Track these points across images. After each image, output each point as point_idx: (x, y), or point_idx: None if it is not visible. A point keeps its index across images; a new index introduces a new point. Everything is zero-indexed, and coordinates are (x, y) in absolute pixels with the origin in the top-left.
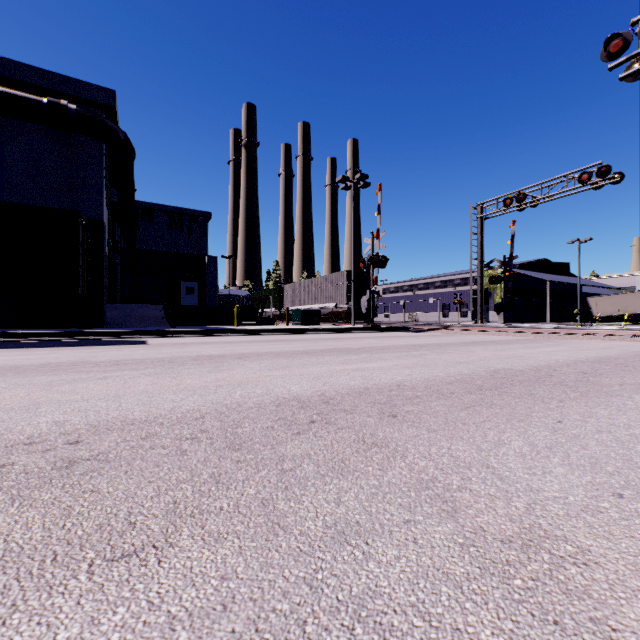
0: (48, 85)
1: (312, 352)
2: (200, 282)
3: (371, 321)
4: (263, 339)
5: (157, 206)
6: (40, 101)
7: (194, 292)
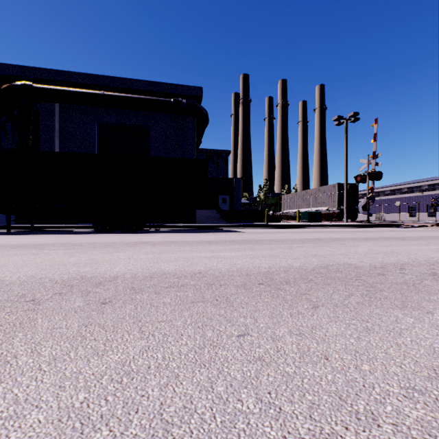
0: (172, 91)
1: (374, 238)
2: (230, 195)
3: (367, 219)
4: (305, 231)
5: (199, 150)
6: (170, 101)
7: (226, 201)
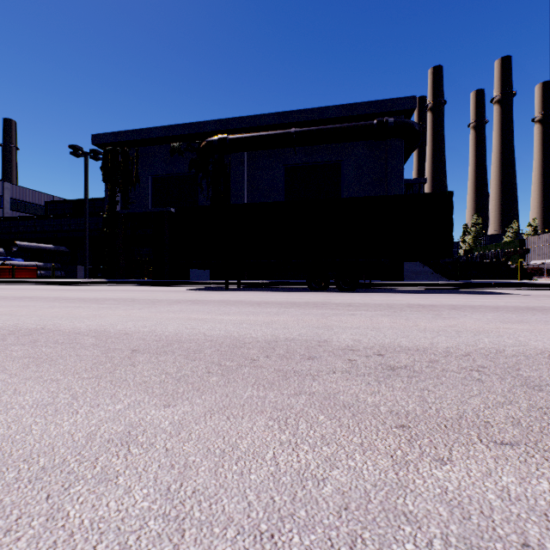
0: (373, 111)
1: None
2: None
3: None
4: None
5: None
6: (372, 124)
7: None
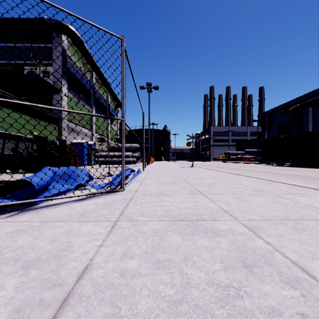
0: None
1: None
2: None
3: None
4: None
5: None
6: None
7: None
